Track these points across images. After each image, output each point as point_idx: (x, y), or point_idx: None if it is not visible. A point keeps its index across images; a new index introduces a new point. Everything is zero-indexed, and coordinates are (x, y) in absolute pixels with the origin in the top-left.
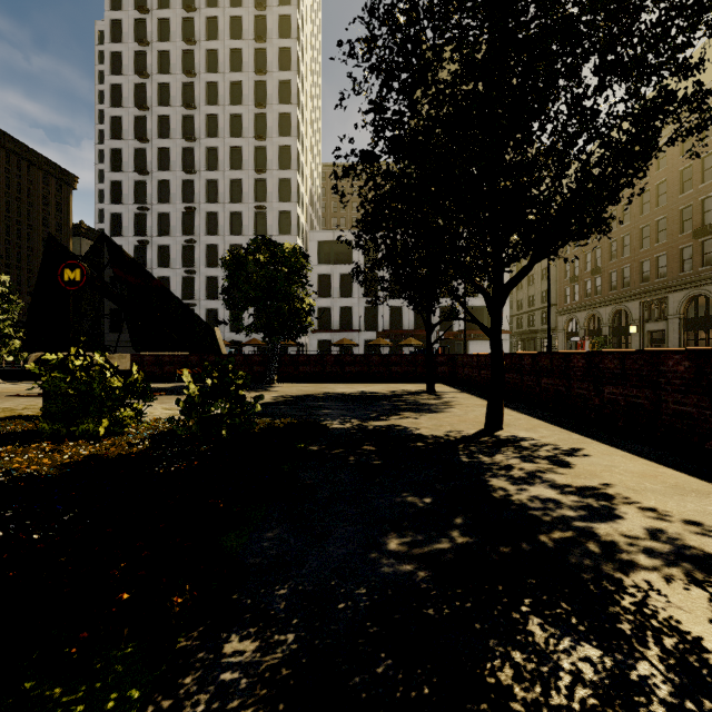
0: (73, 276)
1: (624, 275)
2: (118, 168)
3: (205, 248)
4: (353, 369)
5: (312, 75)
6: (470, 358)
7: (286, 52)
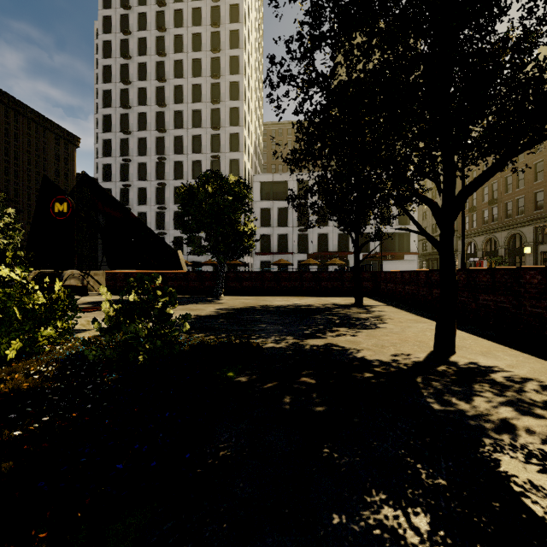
0: (62, 208)
1: (519, 204)
2: (108, 129)
3: (173, 189)
4: (288, 284)
5: (256, 52)
6: (393, 275)
7: (235, 34)
